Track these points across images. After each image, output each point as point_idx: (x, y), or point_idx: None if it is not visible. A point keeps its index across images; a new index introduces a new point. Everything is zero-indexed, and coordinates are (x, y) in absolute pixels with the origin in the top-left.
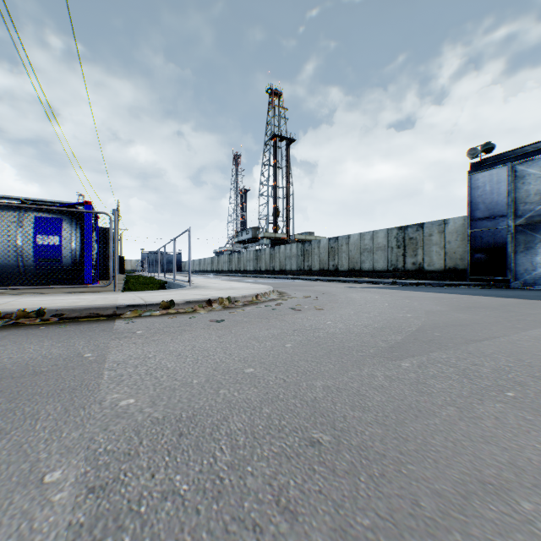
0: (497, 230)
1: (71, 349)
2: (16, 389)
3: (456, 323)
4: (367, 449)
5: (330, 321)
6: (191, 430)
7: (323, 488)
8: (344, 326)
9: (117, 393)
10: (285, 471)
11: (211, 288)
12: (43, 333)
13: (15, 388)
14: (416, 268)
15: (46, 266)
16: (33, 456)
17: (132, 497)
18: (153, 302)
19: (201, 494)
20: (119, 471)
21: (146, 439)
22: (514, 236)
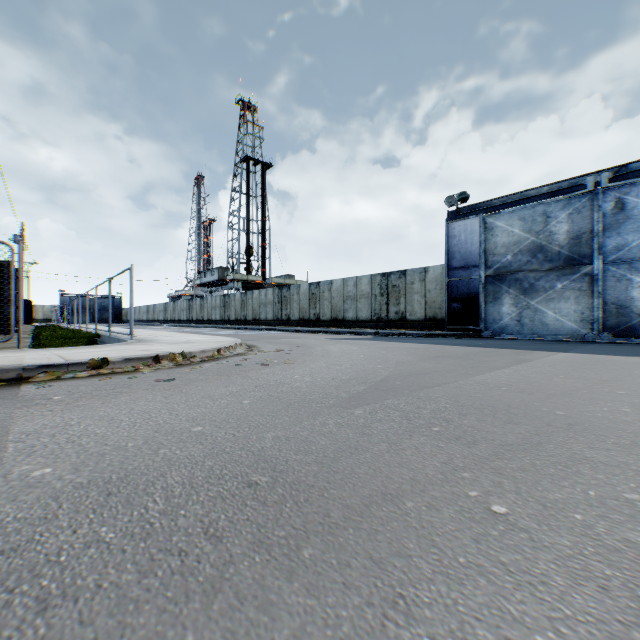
0: (471, 280)
1: None
2: None
3: (420, 372)
4: (299, 483)
5: (297, 375)
6: (122, 489)
7: (251, 516)
8: (311, 380)
9: (29, 464)
10: (218, 509)
11: (162, 342)
12: None
13: None
14: (399, 317)
15: None
16: None
17: (51, 551)
18: (78, 360)
19: (129, 537)
20: (35, 533)
21: (68, 503)
22: (485, 286)
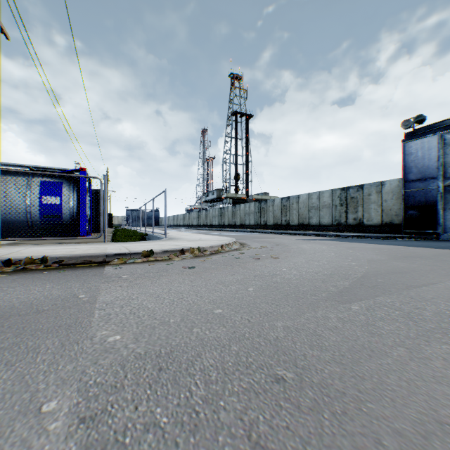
0: (428, 190)
1: (68, 291)
2: (22, 325)
3: (396, 270)
4: (327, 386)
5: (285, 268)
6: (169, 365)
7: (290, 424)
8: (298, 273)
9: (106, 330)
10: (254, 406)
11: (184, 240)
12: (46, 277)
13: (21, 324)
14: (356, 223)
15: (49, 221)
16: (33, 387)
17: (118, 428)
18: (136, 251)
19: (179, 427)
20: (107, 402)
21: (130, 373)
22: (443, 195)
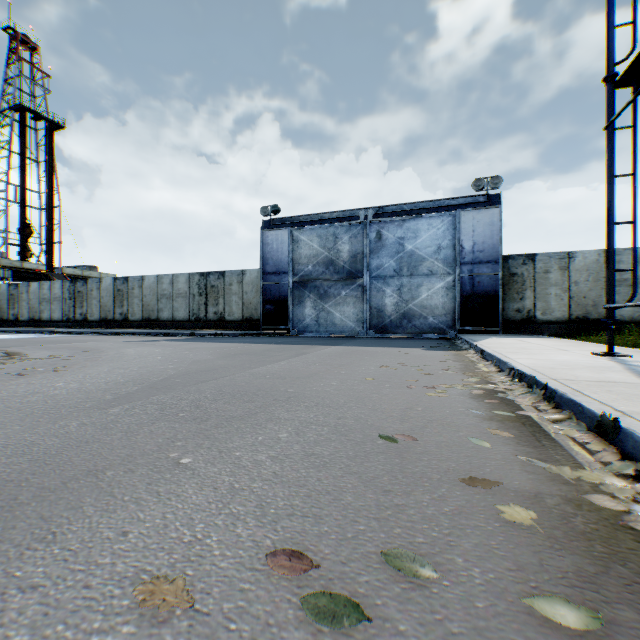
0: (282, 285)
1: None
2: None
3: (208, 369)
4: None
5: (63, 383)
6: None
7: None
8: (79, 386)
9: None
10: None
11: None
12: None
13: None
14: (218, 318)
15: None
16: None
17: None
18: None
19: None
20: None
21: None
22: (293, 291)
